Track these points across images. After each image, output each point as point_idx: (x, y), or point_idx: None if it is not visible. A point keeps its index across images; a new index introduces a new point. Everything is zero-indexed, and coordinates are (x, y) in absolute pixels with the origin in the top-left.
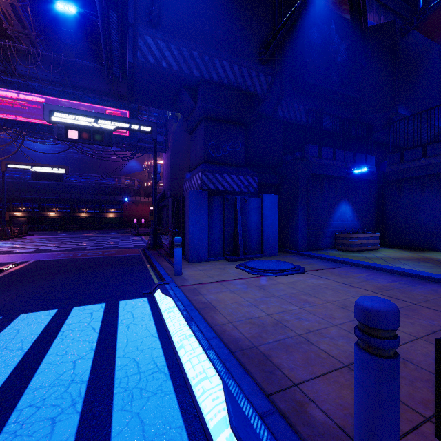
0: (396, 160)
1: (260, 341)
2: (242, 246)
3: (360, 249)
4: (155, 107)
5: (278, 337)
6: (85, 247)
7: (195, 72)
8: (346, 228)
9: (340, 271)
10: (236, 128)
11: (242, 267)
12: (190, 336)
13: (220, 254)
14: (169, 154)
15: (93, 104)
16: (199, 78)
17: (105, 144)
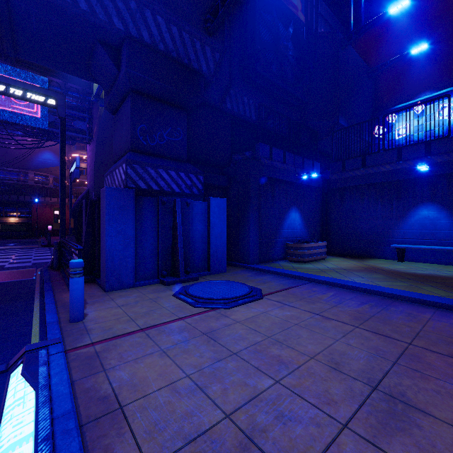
0: (339, 168)
1: None
2: (183, 263)
3: (311, 259)
4: (58, 68)
5: None
6: None
7: (116, 22)
8: (295, 237)
9: (302, 292)
10: (175, 112)
11: (183, 296)
12: None
13: (154, 275)
14: (94, 146)
15: None
16: (123, 33)
17: None
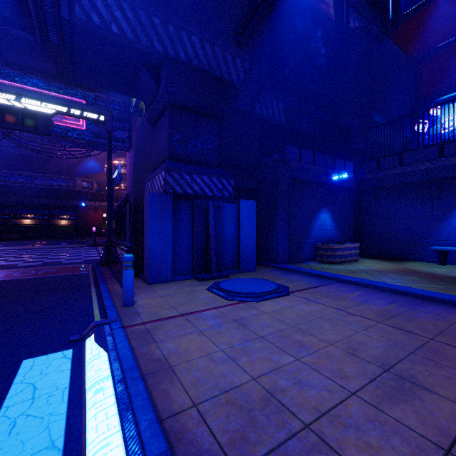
0: (373, 167)
1: (246, 454)
2: (215, 261)
3: (342, 260)
4: (107, 88)
5: (275, 439)
6: (16, 263)
7: (156, 45)
8: (326, 238)
9: (329, 291)
10: (208, 121)
11: (216, 290)
12: (118, 453)
13: (189, 272)
14: (132, 153)
15: (35, 87)
16: (162, 54)
17: (39, 132)
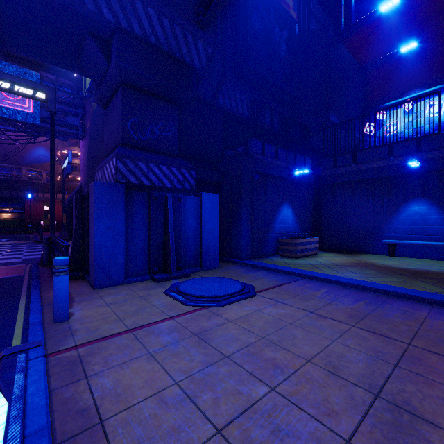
0: (330, 164)
1: None
2: (174, 259)
3: (303, 254)
4: (47, 60)
5: None
6: None
7: (105, 12)
8: (287, 232)
9: (296, 289)
10: (167, 106)
11: (174, 293)
12: None
13: (145, 272)
14: (87, 142)
15: None
16: (113, 24)
17: None
